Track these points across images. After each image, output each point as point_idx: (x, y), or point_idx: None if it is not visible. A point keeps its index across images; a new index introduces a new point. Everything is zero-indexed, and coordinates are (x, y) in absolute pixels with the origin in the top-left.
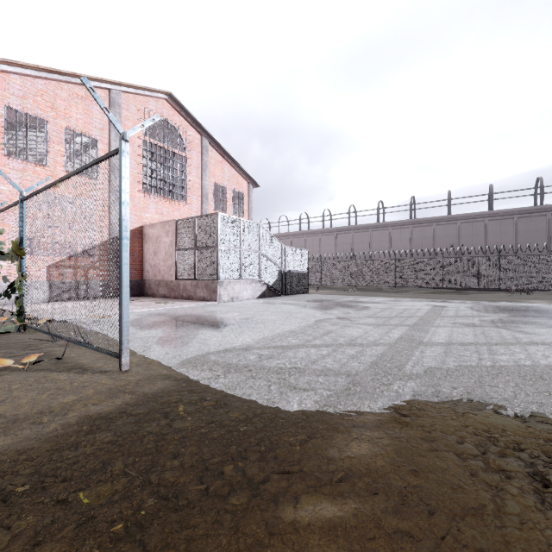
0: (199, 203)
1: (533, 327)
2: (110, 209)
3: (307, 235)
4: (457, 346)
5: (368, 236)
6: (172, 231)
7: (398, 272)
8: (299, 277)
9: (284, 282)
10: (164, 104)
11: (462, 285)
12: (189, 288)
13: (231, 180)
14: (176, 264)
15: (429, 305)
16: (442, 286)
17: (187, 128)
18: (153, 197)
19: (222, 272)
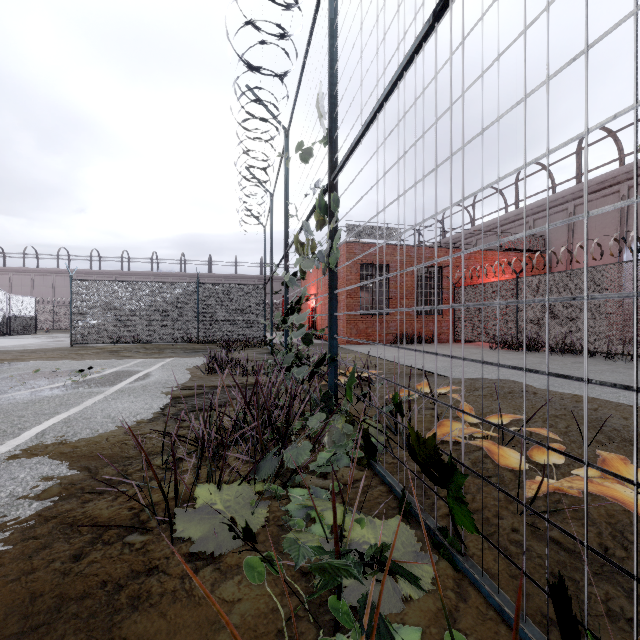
0: None
1: None
2: None
3: (35, 273)
4: None
5: None
6: None
7: None
8: (26, 320)
9: (9, 325)
10: None
11: None
12: None
13: None
14: None
15: None
16: None
17: None
18: None
19: None
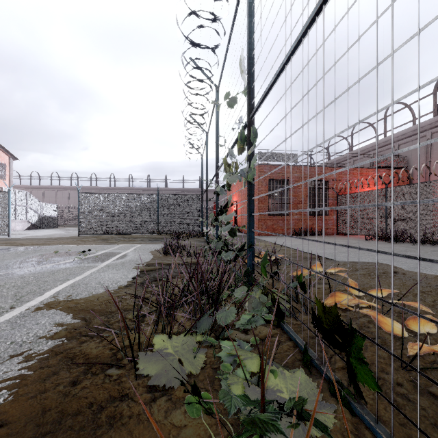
0: None
1: None
2: (3, 203)
3: (58, 189)
4: None
5: None
6: None
7: None
8: (52, 219)
9: (42, 222)
10: None
11: None
12: None
13: None
14: None
15: None
16: None
17: None
18: None
19: None
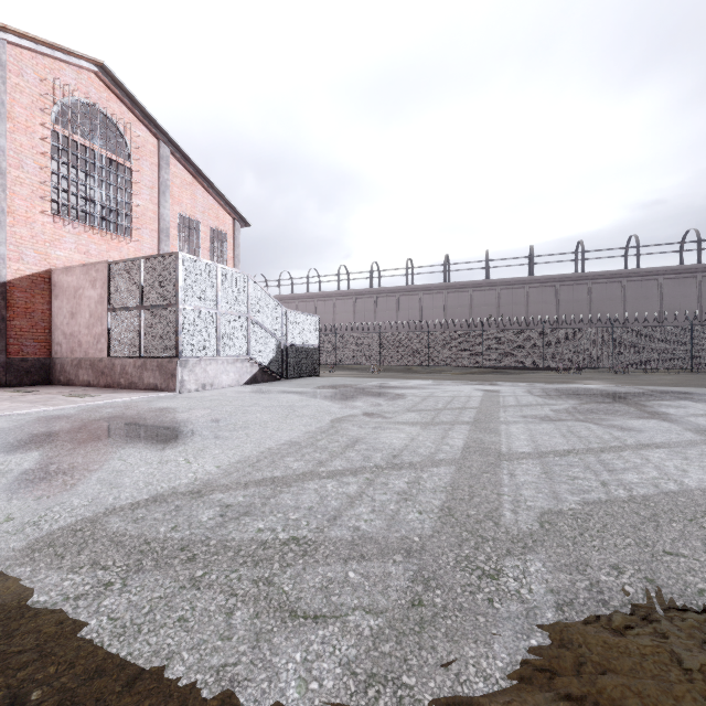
0: (155, 241)
1: (621, 418)
2: None
3: (317, 298)
4: (554, 458)
5: (395, 302)
6: (101, 280)
7: (431, 347)
8: (307, 353)
9: (285, 360)
10: (91, 80)
11: (504, 364)
12: (130, 371)
13: (207, 213)
14: (108, 332)
15: (479, 390)
16: (483, 365)
17: (134, 125)
18: (72, 226)
19: (185, 345)
